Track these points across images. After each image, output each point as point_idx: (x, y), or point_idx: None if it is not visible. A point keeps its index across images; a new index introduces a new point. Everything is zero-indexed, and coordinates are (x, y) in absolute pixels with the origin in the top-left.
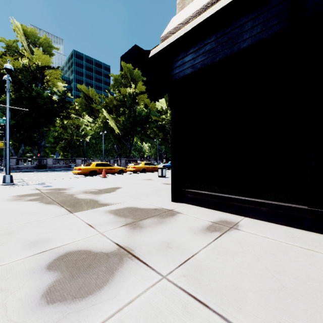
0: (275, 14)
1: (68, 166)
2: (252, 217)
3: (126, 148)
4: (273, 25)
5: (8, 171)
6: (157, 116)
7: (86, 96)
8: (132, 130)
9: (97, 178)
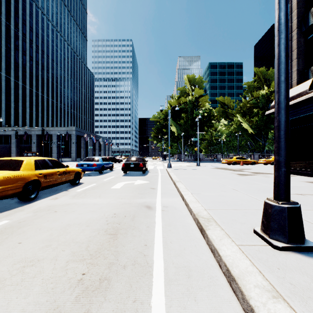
0: (311, 106)
1: (212, 160)
2: (305, 176)
3: (259, 144)
4: (310, 110)
5: (198, 160)
6: None
7: (222, 105)
8: (266, 127)
9: (237, 166)
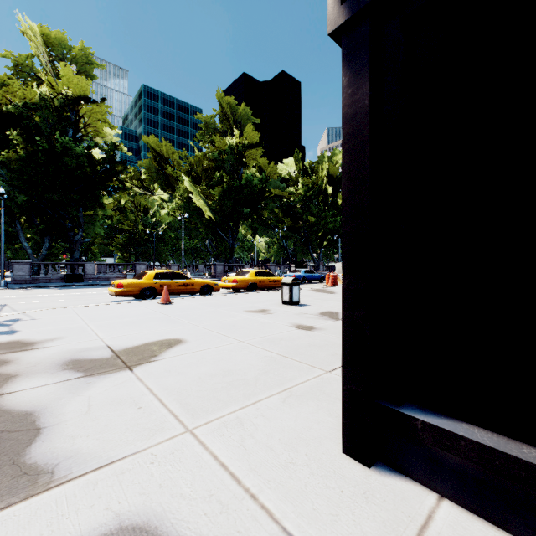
0: None
1: (123, 277)
2: None
3: (225, 245)
4: None
5: None
6: (281, 189)
7: (157, 156)
8: (236, 212)
9: (150, 305)
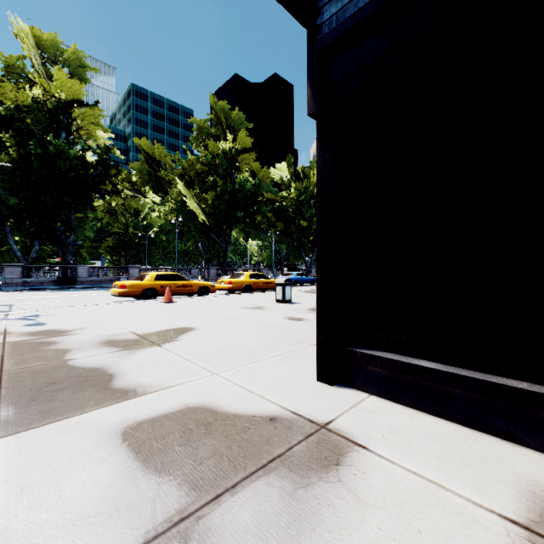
0: None
1: (116, 280)
2: None
3: (218, 249)
4: None
5: None
6: (273, 193)
7: (149, 158)
8: (230, 216)
9: (154, 304)
